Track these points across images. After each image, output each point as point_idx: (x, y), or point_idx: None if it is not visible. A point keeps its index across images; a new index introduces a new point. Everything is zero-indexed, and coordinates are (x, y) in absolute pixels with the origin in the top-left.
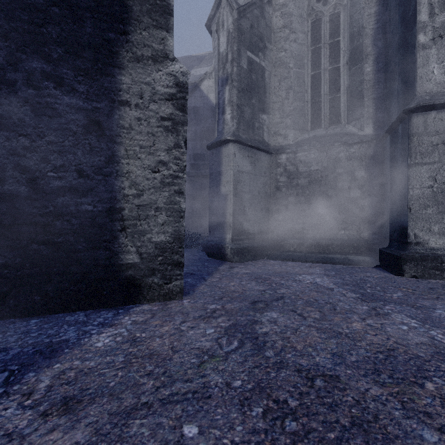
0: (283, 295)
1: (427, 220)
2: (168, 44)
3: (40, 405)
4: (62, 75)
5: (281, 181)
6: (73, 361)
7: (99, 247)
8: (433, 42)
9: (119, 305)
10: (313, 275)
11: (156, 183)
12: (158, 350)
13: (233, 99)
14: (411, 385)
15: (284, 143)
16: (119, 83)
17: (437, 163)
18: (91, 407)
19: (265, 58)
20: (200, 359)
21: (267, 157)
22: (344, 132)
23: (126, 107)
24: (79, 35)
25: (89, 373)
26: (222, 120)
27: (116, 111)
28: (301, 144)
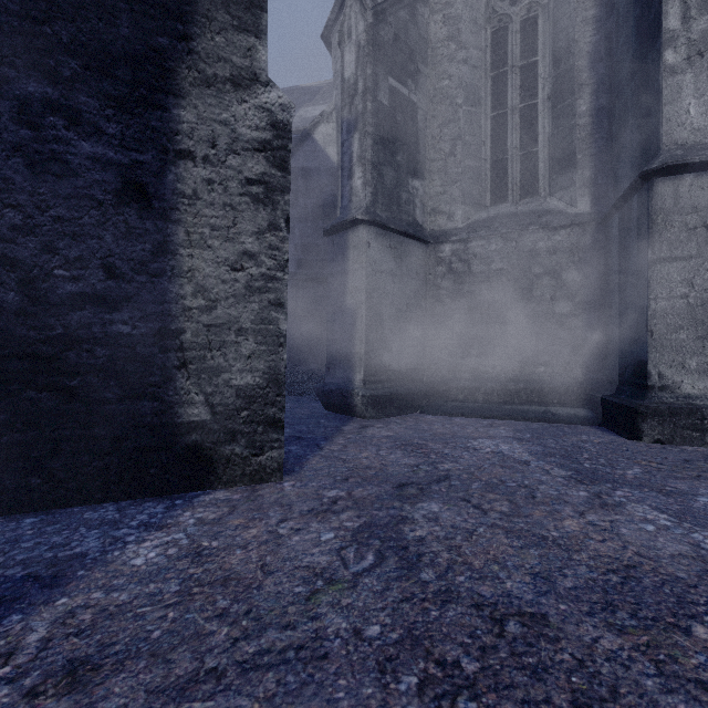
0: (448, 474)
1: (680, 350)
2: (258, 58)
3: (26, 676)
4: (79, 106)
5: (444, 287)
6: (91, 593)
7: (141, 394)
8: (688, 62)
9: (177, 492)
10: (496, 440)
11: (239, 289)
12: (239, 571)
13: (367, 155)
14: (669, 631)
15: (448, 226)
16: (175, 120)
17: (695, 257)
18: (116, 678)
19: (417, 88)
20: (310, 587)
21: (421, 248)
22: (544, 209)
23: (187, 161)
24: (108, 40)
25: (117, 615)
26: (348, 188)
27: (171, 168)
28: (475, 227)
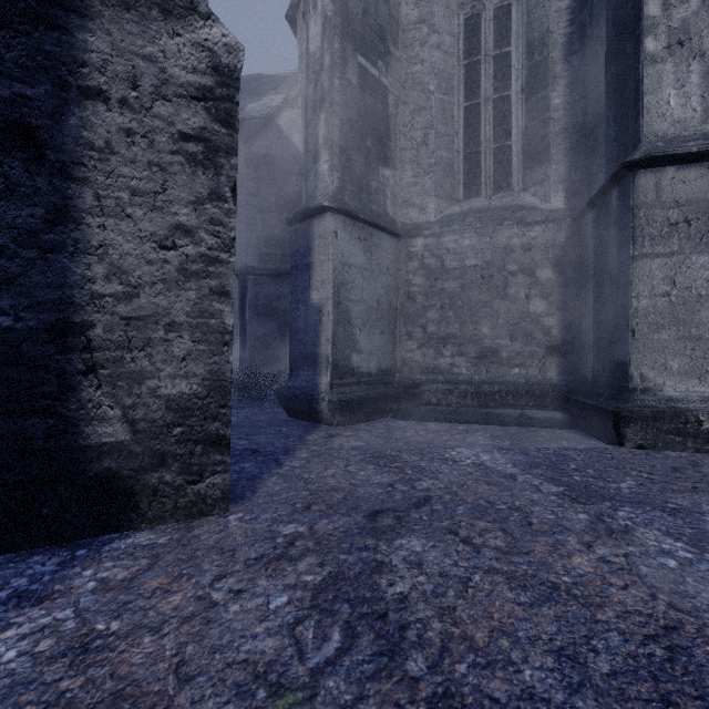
0: (428, 495)
1: (662, 351)
2: None
3: None
4: None
5: (416, 283)
6: None
7: (29, 410)
8: (668, 51)
9: (82, 537)
10: (476, 448)
11: (170, 272)
12: (140, 680)
13: (334, 136)
14: None
15: (421, 220)
16: (80, 47)
17: (677, 254)
18: None
19: (388, 71)
20: (246, 705)
21: (392, 242)
22: (518, 204)
23: (97, 103)
24: None
25: None
26: (313, 173)
27: (73, 109)
28: (448, 221)
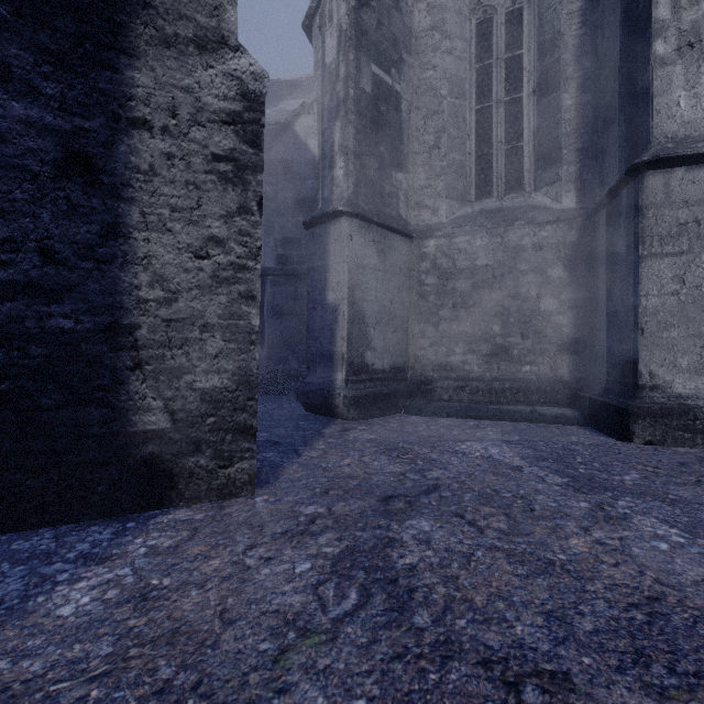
0: (437, 483)
1: (671, 349)
2: (227, 19)
3: None
4: (9, 59)
5: (428, 283)
6: None
7: (87, 400)
8: (678, 54)
9: (130, 512)
10: (485, 442)
11: (204, 279)
12: (192, 621)
13: (349, 143)
14: None
15: (433, 221)
16: (128, 83)
17: (686, 253)
18: None
19: (401, 78)
20: (279, 642)
21: (404, 243)
22: (530, 204)
23: (143, 131)
24: None
25: (21, 697)
26: (329, 179)
27: (123, 138)
28: (460, 222)
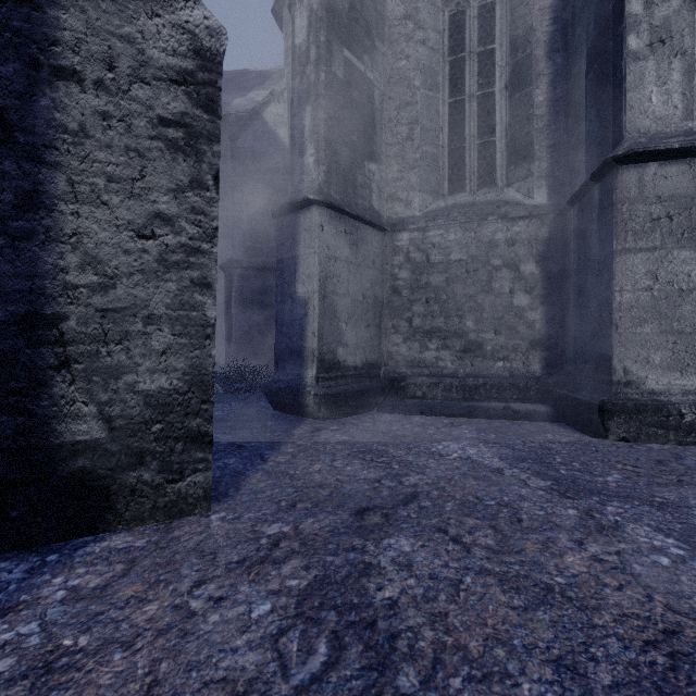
0: (415, 491)
1: (644, 345)
2: None
3: None
4: None
5: (402, 277)
6: None
7: None
8: (650, 49)
9: (54, 540)
10: (462, 442)
11: (148, 263)
12: None
13: (320, 129)
14: None
15: (406, 214)
16: (52, 24)
17: (659, 249)
18: None
19: (374, 66)
20: None
21: (377, 236)
22: (502, 199)
23: (71, 83)
24: None
25: None
26: (299, 166)
27: (44, 90)
28: (434, 216)
